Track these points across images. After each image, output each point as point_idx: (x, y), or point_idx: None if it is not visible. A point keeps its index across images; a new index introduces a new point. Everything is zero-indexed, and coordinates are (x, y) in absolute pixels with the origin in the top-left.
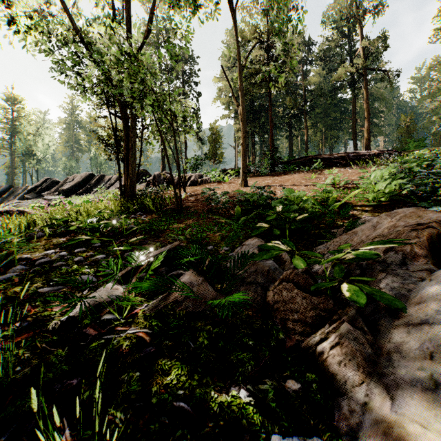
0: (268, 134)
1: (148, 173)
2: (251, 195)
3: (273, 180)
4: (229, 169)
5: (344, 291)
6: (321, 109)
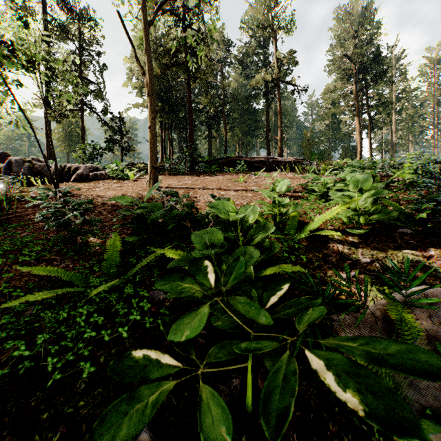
0: (187, 132)
1: None
2: (149, 209)
3: (192, 181)
4: (138, 164)
5: None
6: (238, 114)
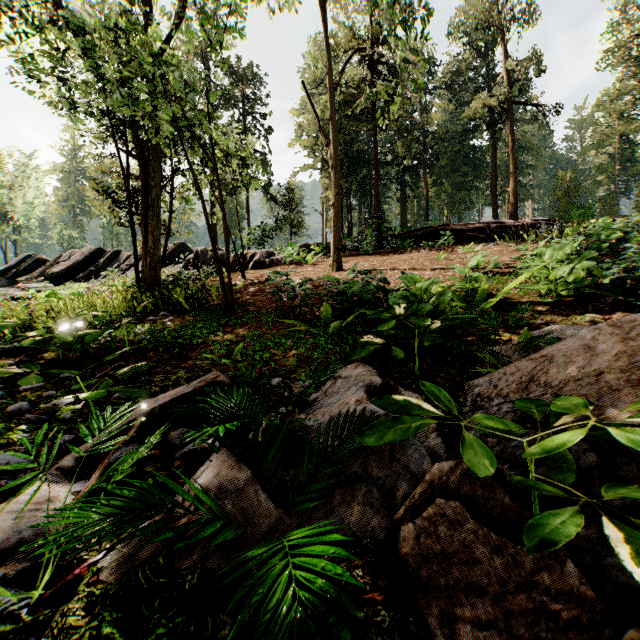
0: (371, 195)
1: (189, 249)
2: (350, 284)
3: (380, 262)
4: (313, 245)
5: (627, 561)
6: (446, 160)
